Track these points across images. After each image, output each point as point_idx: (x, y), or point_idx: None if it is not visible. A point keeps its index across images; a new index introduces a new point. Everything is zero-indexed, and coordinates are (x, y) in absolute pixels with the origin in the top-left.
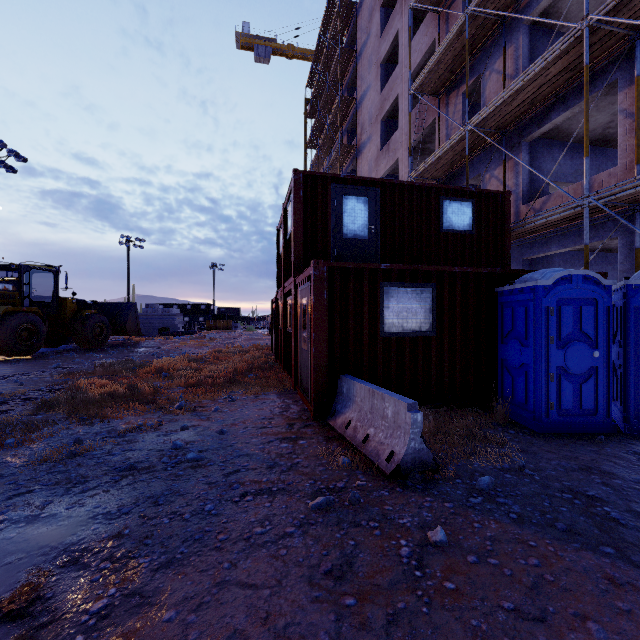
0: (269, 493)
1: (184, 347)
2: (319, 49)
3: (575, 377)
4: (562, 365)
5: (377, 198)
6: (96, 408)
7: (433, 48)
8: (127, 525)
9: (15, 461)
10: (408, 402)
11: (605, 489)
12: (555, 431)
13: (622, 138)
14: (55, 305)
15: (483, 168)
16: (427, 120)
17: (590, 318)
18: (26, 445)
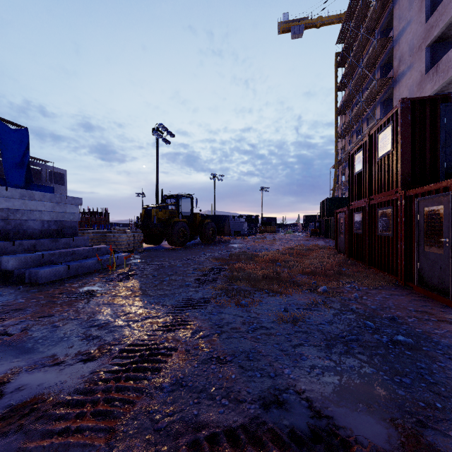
0: None
1: (263, 244)
2: (350, 10)
3: None
4: None
5: None
6: (265, 285)
7: None
8: (430, 398)
9: (261, 317)
10: None
11: None
12: None
13: None
14: (191, 217)
15: None
16: None
17: None
18: (253, 306)
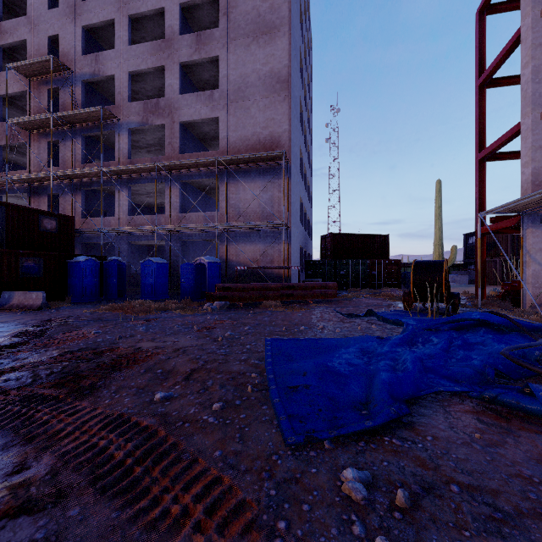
0: (2, 315)
1: None
2: None
3: (91, 287)
4: (87, 283)
5: (4, 211)
6: None
7: (24, 93)
8: None
9: None
10: (42, 292)
11: (91, 305)
12: (85, 302)
13: (116, 208)
14: None
15: (61, 191)
16: (19, 138)
17: (95, 270)
18: None
